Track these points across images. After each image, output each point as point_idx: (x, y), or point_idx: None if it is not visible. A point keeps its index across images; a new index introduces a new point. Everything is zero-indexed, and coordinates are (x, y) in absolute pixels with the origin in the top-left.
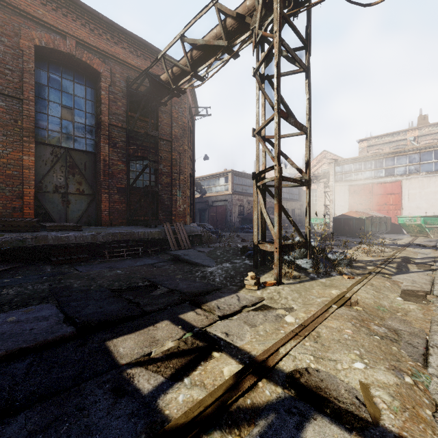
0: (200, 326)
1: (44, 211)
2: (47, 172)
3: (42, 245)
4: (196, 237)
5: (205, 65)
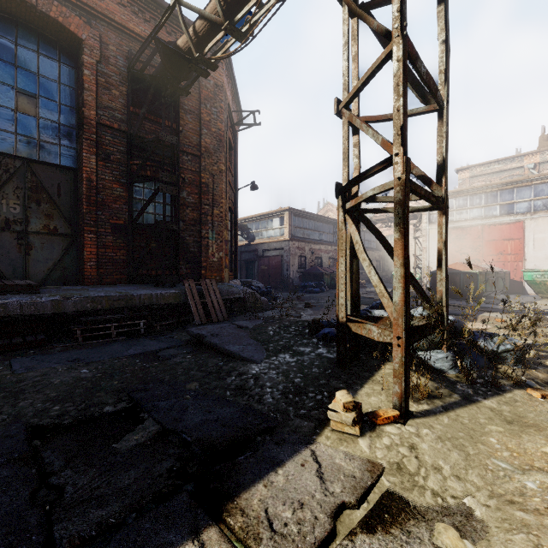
0: None
1: None
2: None
3: None
4: (237, 301)
5: (248, 6)
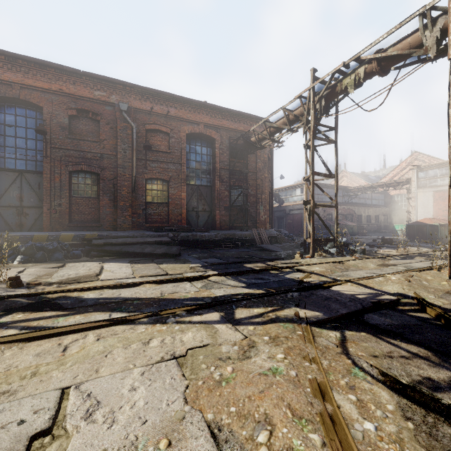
0: (272, 264)
1: (188, 221)
2: (189, 200)
3: (193, 239)
4: (273, 238)
5: (278, 136)
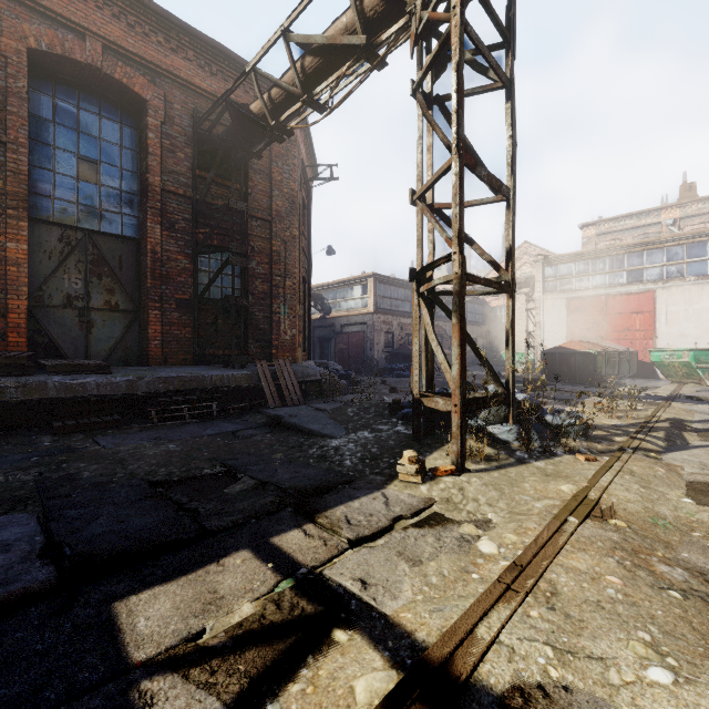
0: (310, 564)
1: (47, 339)
2: (52, 272)
3: (39, 399)
4: (313, 384)
5: (327, 82)
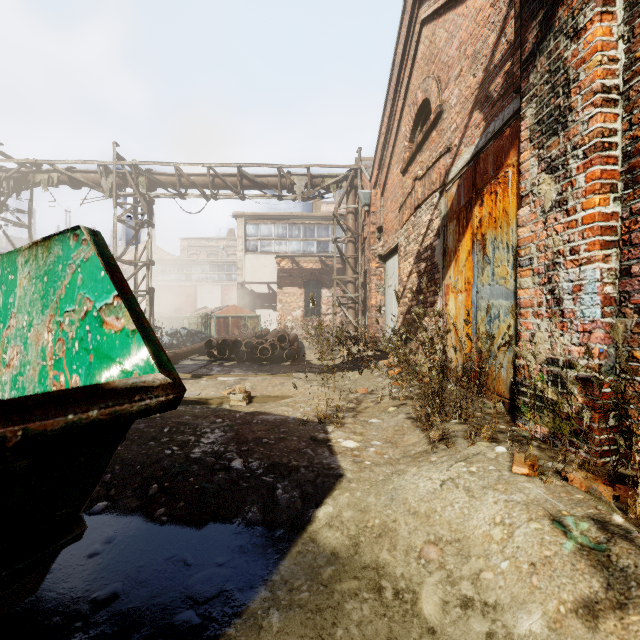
0: None
1: None
2: None
3: None
4: None
5: None
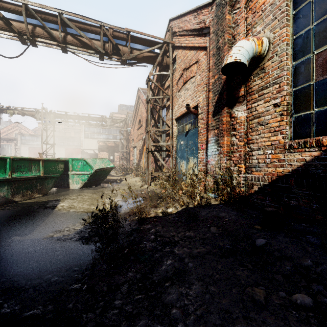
0: None
1: None
2: None
3: None
4: None
5: None
